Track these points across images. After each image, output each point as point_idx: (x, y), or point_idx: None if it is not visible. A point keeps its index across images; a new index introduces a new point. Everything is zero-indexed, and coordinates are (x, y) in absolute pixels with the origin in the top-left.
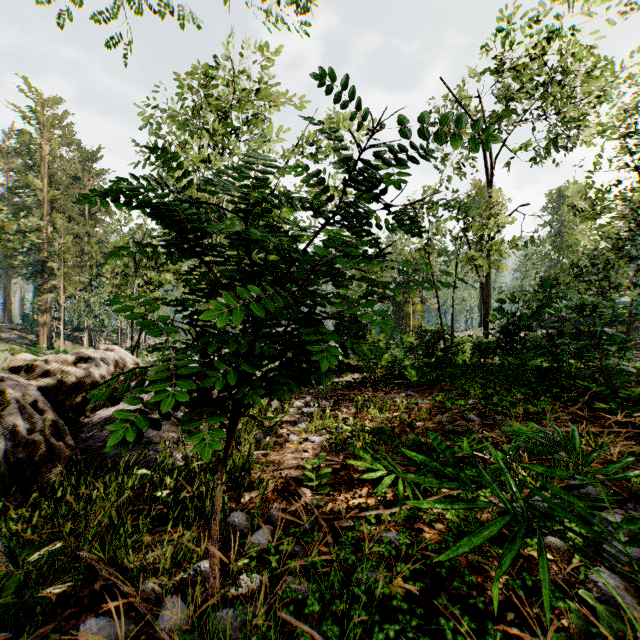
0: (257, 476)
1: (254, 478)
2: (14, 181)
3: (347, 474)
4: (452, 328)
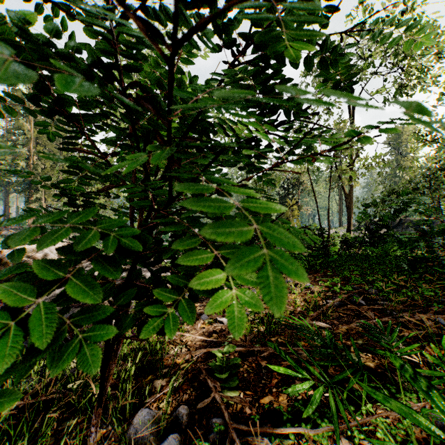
0: (170, 359)
1: (167, 361)
2: (11, 125)
3: (254, 361)
4: (329, 226)
